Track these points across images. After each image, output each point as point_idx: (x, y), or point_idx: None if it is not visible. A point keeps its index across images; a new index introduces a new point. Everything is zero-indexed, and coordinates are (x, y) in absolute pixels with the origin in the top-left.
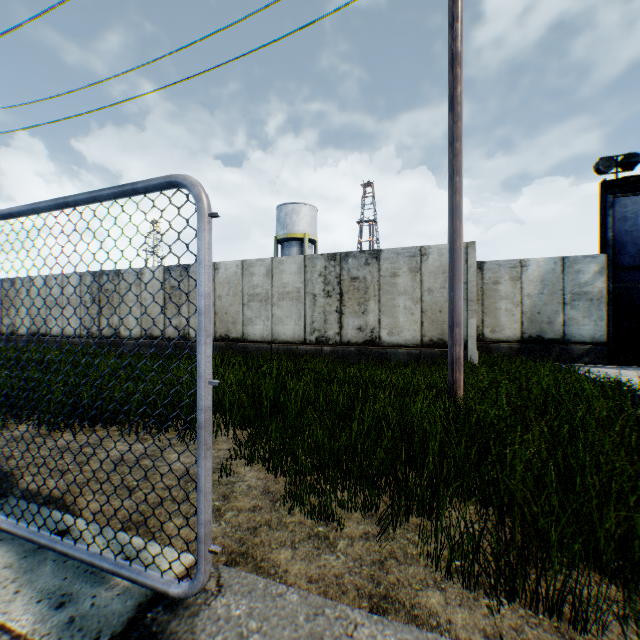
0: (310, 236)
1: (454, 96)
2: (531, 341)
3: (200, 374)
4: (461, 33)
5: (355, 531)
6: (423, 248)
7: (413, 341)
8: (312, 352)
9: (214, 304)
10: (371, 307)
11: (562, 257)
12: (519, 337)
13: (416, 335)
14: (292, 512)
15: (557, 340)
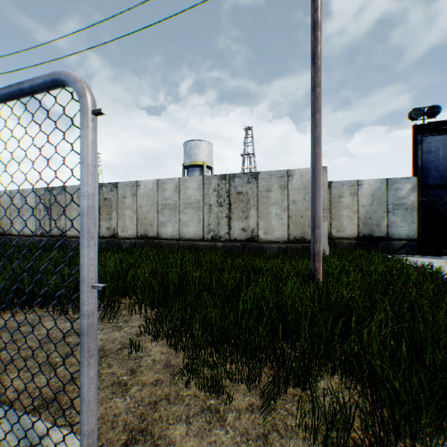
0: (208, 164)
1: (315, 53)
2: (365, 238)
3: (83, 278)
4: (321, 5)
5: (242, 403)
6: (289, 171)
7: (282, 238)
8: (208, 247)
9: (136, 211)
10: (251, 214)
11: (386, 178)
12: (356, 235)
13: (284, 234)
14: (188, 385)
15: (383, 237)
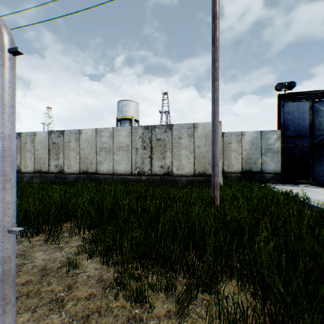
0: (135, 118)
1: (215, 36)
2: (246, 172)
3: None
4: (218, 1)
5: (161, 310)
6: (195, 124)
7: (190, 173)
8: (135, 179)
9: (79, 153)
10: (167, 155)
11: (261, 131)
12: (241, 170)
13: (191, 170)
14: (117, 297)
15: (258, 172)
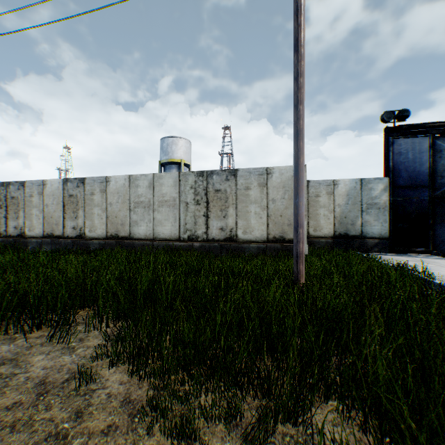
0: (185, 161)
1: (298, 40)
2: (341, 237)
3: None
4: None
5: None
6: (268, 168)
7: (261, 238)
8: (185, 247)
9: (106, 209)
10: (230, 212)
11: (361, 179)
12: (333, 234)
13: (263, 233)
14: (151, 430)
15: (357, 236)
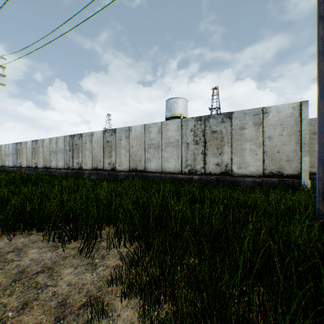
0: (184, 115)
1: None
2: None
3: None
4: None
5: None
6: (264, 108)
7: (256, 173)
8: (186, 179)
9: (129, 150)
10: (225, 150)
11: None
12: None
13: (259, 169)
14: None
15: None
